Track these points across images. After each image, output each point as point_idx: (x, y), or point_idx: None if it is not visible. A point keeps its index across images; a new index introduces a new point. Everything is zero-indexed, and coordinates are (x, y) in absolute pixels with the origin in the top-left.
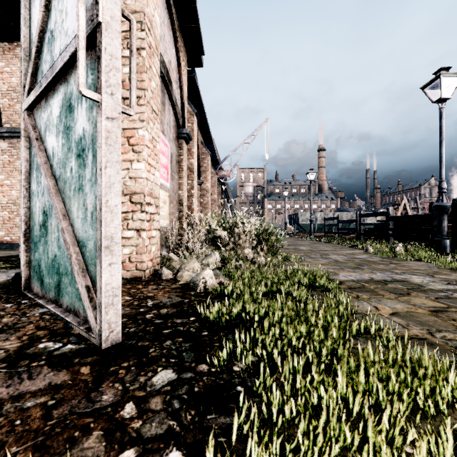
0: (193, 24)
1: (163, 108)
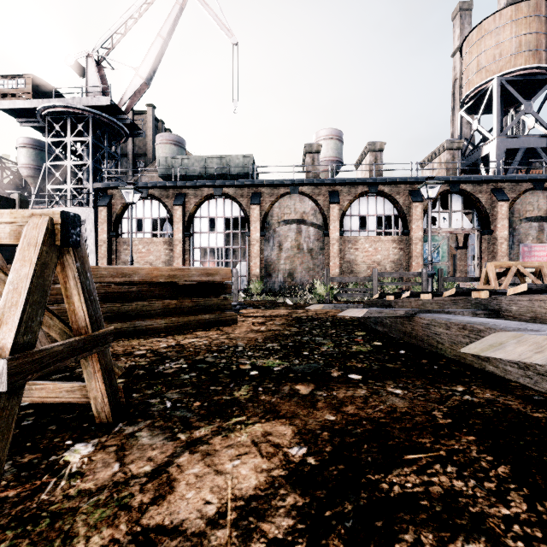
0: None
1: (540, 233)
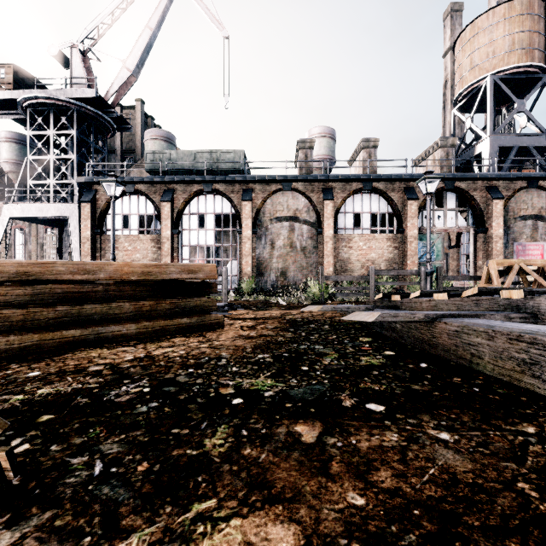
0: None
1: (534, 231)
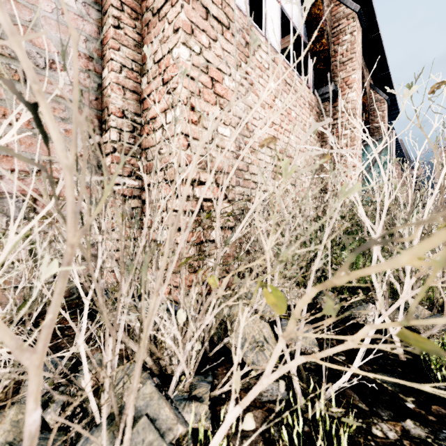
0: (394, 108)
1: None
